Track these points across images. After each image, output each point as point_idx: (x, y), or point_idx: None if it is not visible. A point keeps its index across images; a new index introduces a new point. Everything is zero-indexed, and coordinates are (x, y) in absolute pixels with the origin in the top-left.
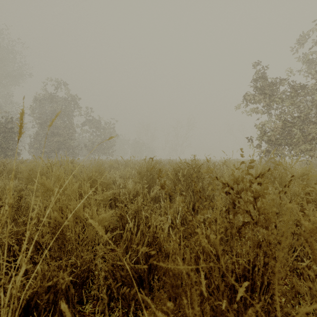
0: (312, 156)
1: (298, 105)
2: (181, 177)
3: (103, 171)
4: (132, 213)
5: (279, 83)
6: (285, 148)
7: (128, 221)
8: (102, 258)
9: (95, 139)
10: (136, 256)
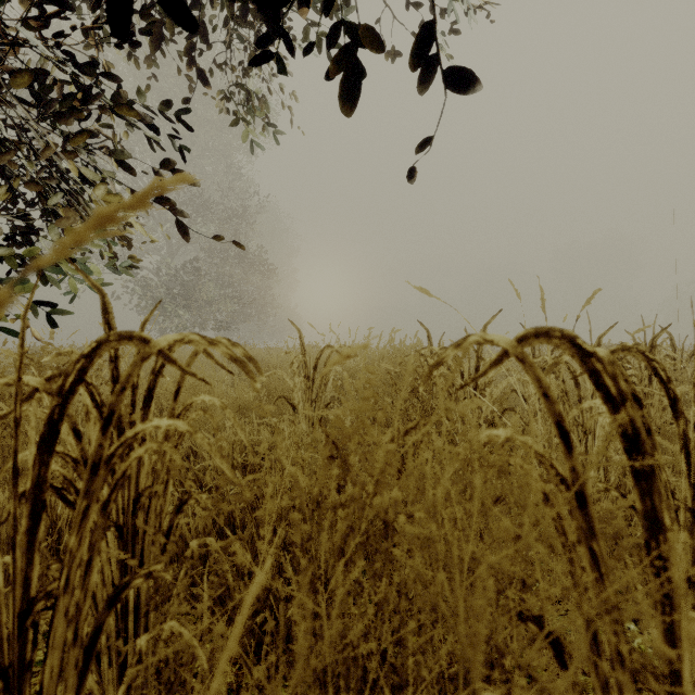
0: None
1: None
2: None
3: None
4: None
5: None
6: None
7: None
8: None
9: None
10: None
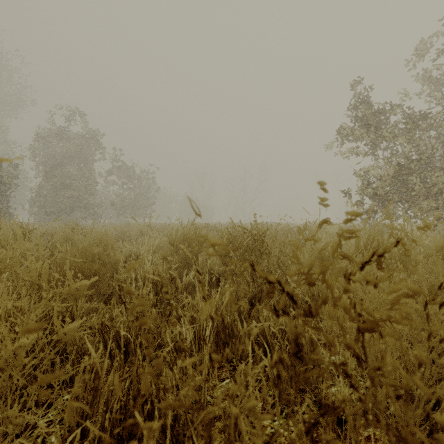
0: (439, 218)
1: (417, 143)
2: (233, 250)
3: (110, 241)
4: (131, 320)
5: (390, 111)
6: (398, 207)
7: (118, 335)
8: (60, 412)
9: (127, 194)
10: (102, 426)
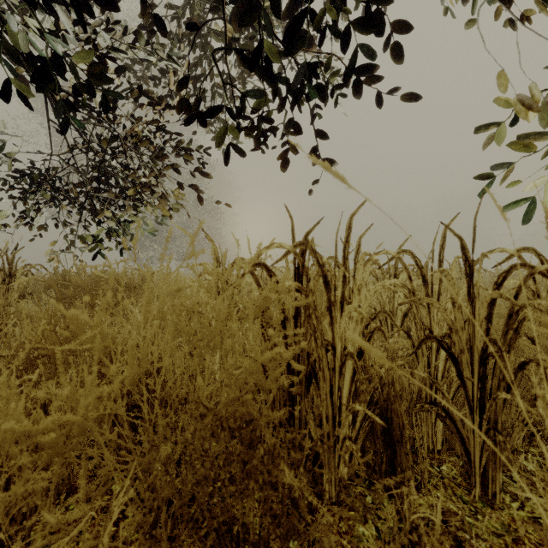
0: None
1: None
2: None
3: None
4: None
5: None
6: None
7: None
8: None
9: None
10: None
